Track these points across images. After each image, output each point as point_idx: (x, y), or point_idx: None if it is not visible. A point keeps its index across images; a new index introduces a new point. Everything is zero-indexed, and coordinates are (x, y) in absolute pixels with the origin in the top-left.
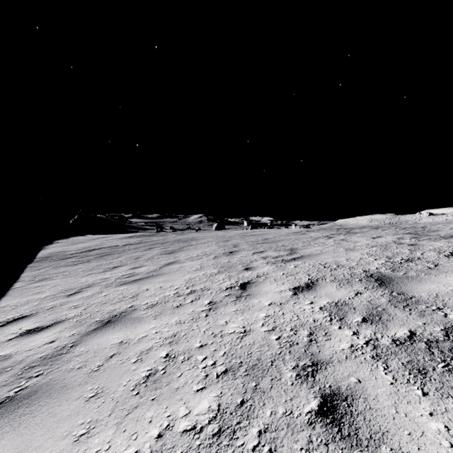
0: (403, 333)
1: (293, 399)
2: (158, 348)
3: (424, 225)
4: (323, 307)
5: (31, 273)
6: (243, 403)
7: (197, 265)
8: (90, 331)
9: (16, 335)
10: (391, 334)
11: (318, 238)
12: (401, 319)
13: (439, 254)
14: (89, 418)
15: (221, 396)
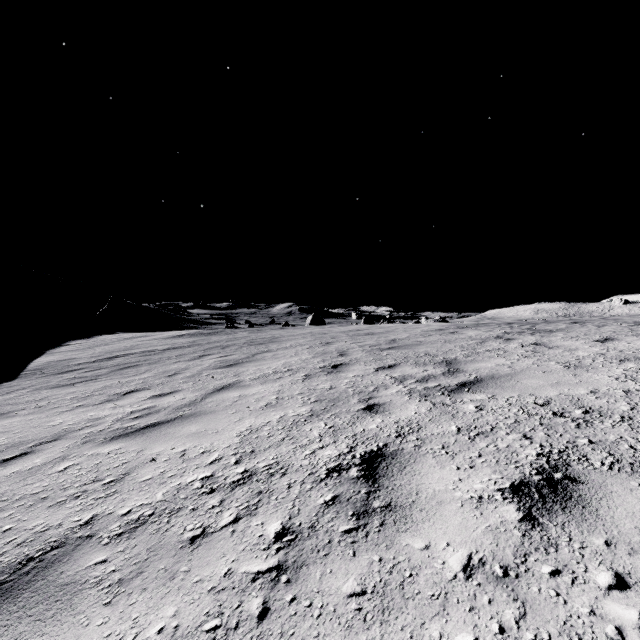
0: None
1: None
2: None
3: None
4: None
5: None
6: None
7: (272, 395)
8: None
9: None
10: None
11: (486, 340)
12: None
13: None
14: None
15: None
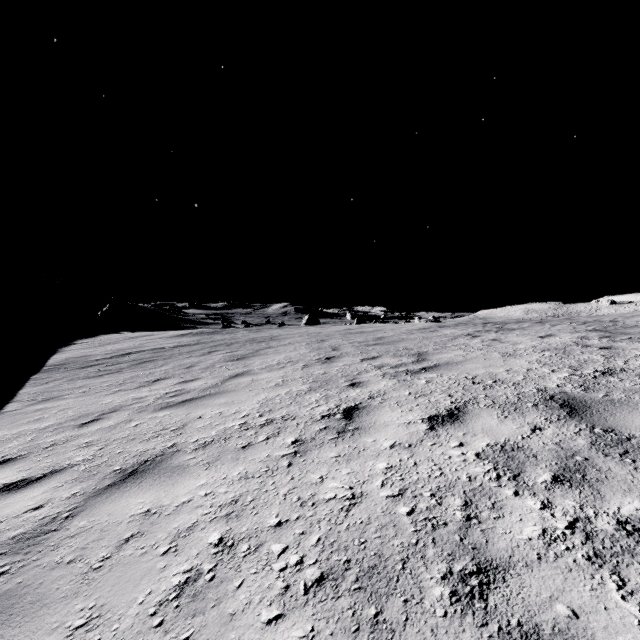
0: (634, 507)
1: None
2: (207, 526)
3: (613, 318)
4: (482, 453)
5: (34, 389)
6: None
7: (278, 378)
8: (101, 489)
9: None
10: (611, 509)
11: (457, 337)
12: (623, 479)
13: None
14: None
15: (312, 636)
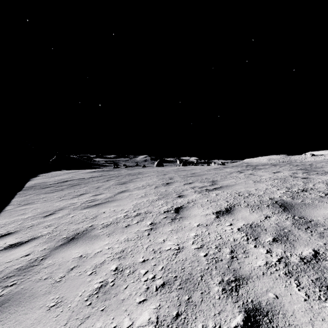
0: (308, 252)
1: (221, 313)
2: (110, 262)
3: (311, 163)
4: (241, 228)
5: (19, 199)
6: (178, 316)
7: (142, 193)
8: (57, 246)
9: (1, 249)
10: (298, 253)
11: (232, 172)
12: (305, 239)
13: (327, 185)
14: (48, 327)
15: (159, 308)
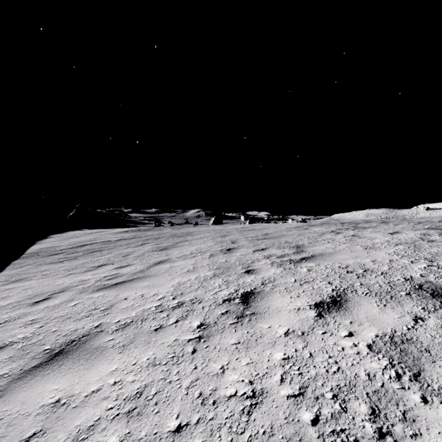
0: None
1: None
2: (107, 426)
3: (440, 219)
4: (373, 345)
5: (10, 272)
6: None
7: (190, 266)
8: (26, 371)
9: None
10: None
11: (324, 233)
12: None
13: None
14: None
15: None
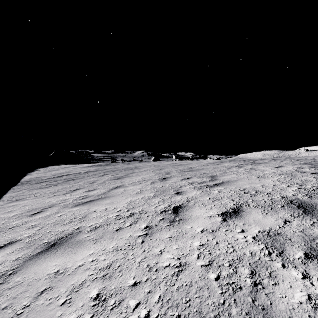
0: None
1: None
2: (91, 284)
3: (312, 157)
4: (256, 237)
5: (12, 194)
6: None
7: (138, 189)
8: (34, 255)
9: None
10: None
11: (231, 167)
12: None
13: None
14: None
15: None
